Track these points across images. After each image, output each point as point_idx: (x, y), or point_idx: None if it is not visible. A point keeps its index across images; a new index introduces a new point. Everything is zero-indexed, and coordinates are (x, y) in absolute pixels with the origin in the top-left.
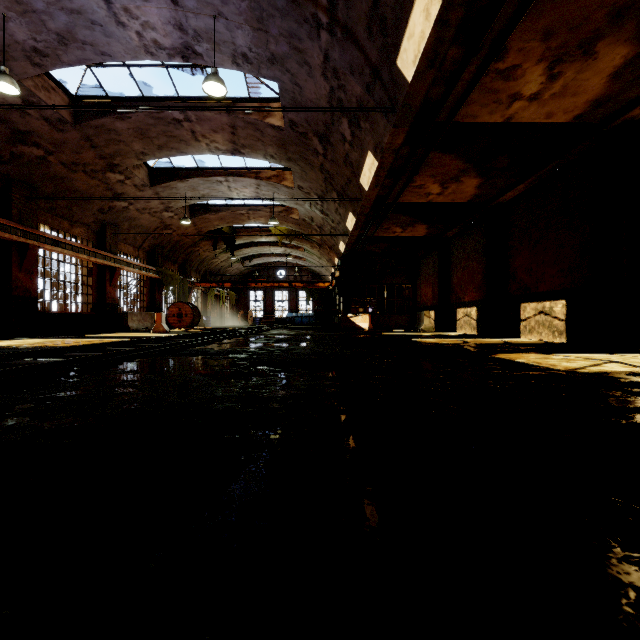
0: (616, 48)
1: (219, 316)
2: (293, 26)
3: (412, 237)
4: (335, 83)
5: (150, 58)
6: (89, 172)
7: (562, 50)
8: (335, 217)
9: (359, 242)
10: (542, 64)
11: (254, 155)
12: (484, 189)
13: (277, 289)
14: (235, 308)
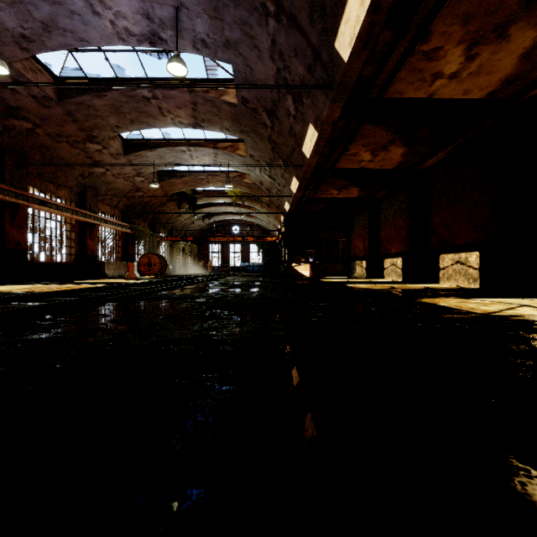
0: (526, 31)
1: (183, 265)
2: (245, 14)
3: (346, 198)
4: (281, 64)
5: (122, 44)
6: (71, 142)
7: (479, 33)
8: (281, 181)
9: (301, 202)
10: (461, 46)
11: (212, 128)
12: (408, 157)
13: (232, 242)
14: (197, 258)
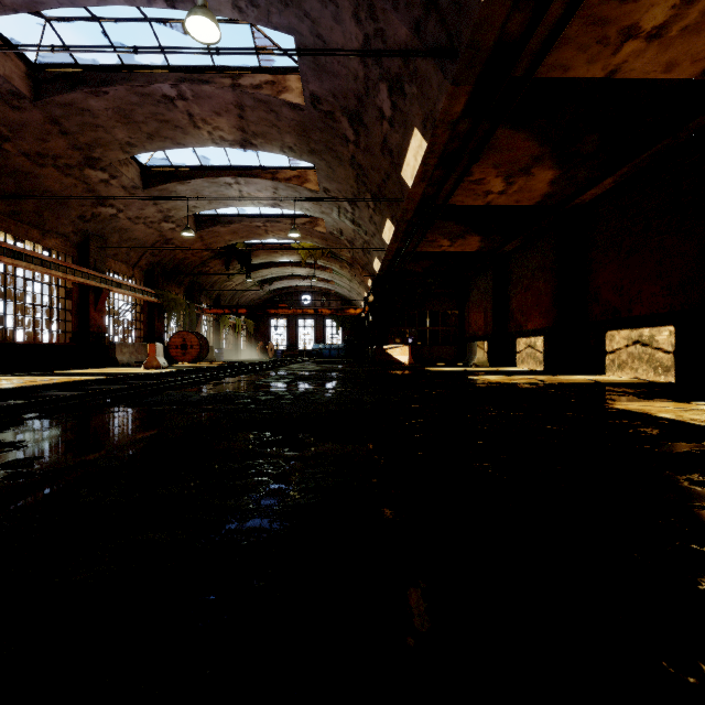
0: None
1: (234, 348)
2: None
3: (461, 252)
4: (371, 28)
5: (123, 2)
6: (62, 167)
7: None
8: (369, 227)
9: (397, 259)
10: None
11: (269, 147)
12: (559, 186)
13: (302, 317)
14: (253, 339)
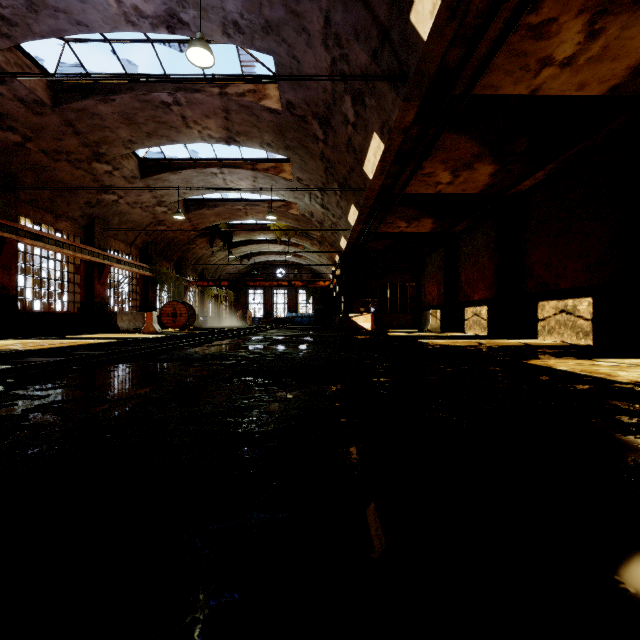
0: None
1: (217, 316)
2: None
3: (417, 232)
4: (337, 53)
5: (131, 29)
6: (73, 161)
7: None
8: (336, 211)
9: (361, 238)
10: (582, 17)
11: (250, 143)
12: (498, 178)
13: (276, 288)
14: (234, 308)
